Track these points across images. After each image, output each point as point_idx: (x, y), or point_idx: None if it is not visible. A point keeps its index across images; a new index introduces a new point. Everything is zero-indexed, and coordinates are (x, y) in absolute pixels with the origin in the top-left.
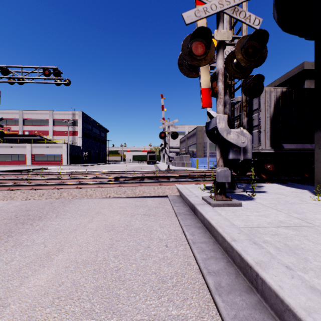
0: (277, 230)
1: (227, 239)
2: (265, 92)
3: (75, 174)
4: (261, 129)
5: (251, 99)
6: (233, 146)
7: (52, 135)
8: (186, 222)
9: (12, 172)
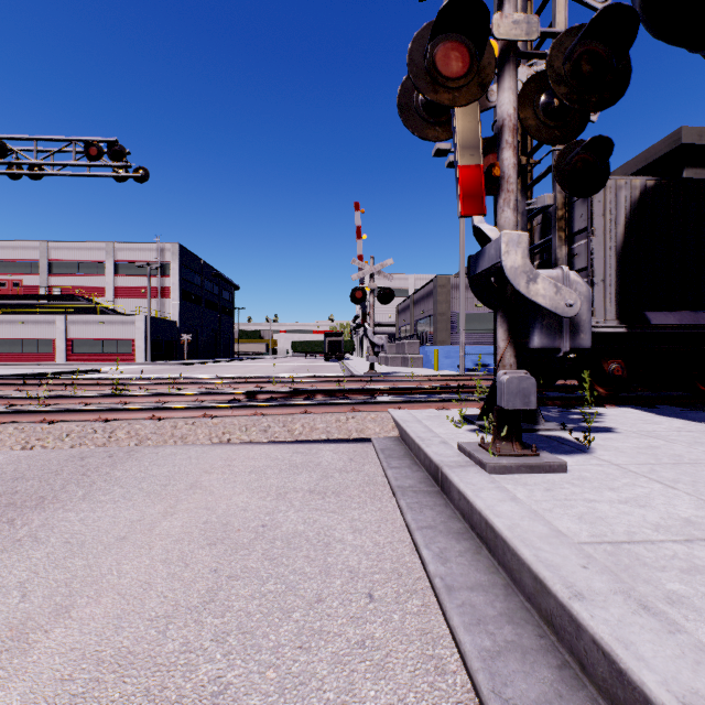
0: (690, 553)
1: (555, 591)
2: (603, 189)
3: (156, 385)
4: (594, 278)
5: (569, 205)
6: (544, 314)
7: (113, 296)
8: (423, 517)
9: (14, 380)
